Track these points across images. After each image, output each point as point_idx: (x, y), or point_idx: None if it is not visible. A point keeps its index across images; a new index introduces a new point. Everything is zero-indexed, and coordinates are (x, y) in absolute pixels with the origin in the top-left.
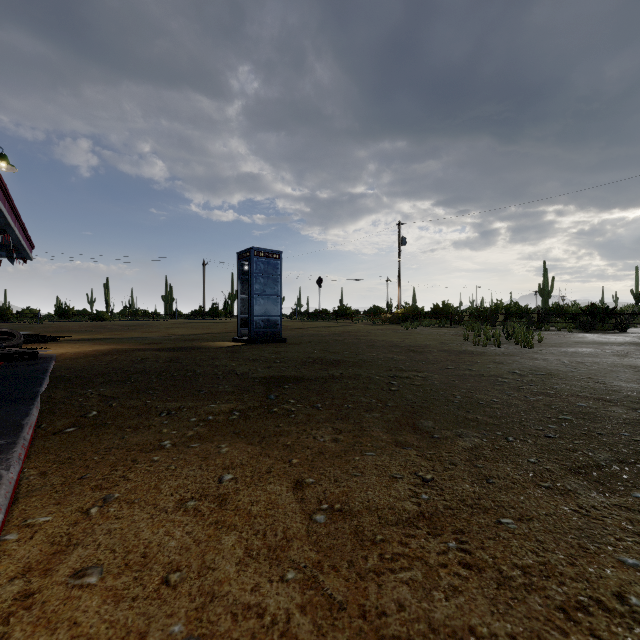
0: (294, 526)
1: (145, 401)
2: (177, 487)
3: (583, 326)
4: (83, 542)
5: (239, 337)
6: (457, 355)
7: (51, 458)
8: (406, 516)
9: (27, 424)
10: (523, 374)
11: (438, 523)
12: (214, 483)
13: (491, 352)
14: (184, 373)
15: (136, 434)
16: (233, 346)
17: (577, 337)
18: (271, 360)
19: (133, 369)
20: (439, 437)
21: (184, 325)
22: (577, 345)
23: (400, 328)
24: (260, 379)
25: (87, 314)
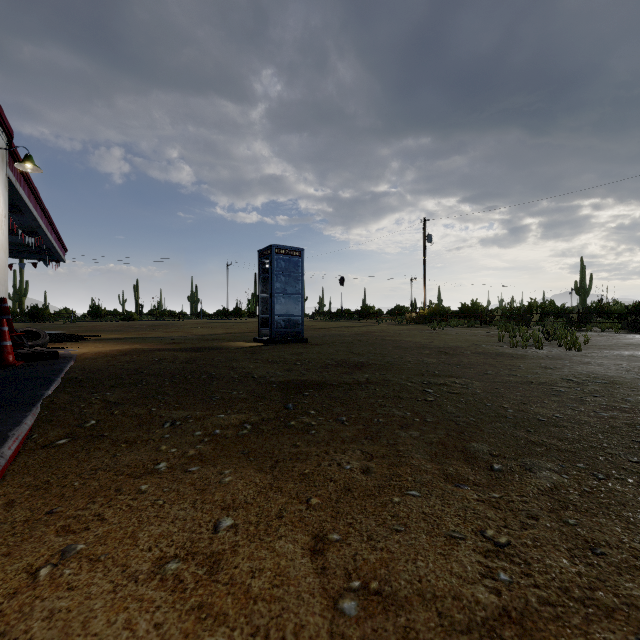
0: (311, 622)
1: (150, 408)
2: (159, 537)
3: (631, 326)
4: (11, 631)
5: (260, 337)
6: (494, 358)
7: (27, 481)
8: (481, 615)
9: (13, 436)
10: (581, 382)
11: (536, 634)
12: (207, 532)
13: (533, 355)
14: (198, 376)
15: (130, 451)
16: (253, 346)
17: (627, 338)
18: (291, 362)
19: (147, 371)
20: (501, 469)
21: (208, 325)
22: (630, 347)
23: (426, 328)
24: (278, 384)
25: (117, 314)
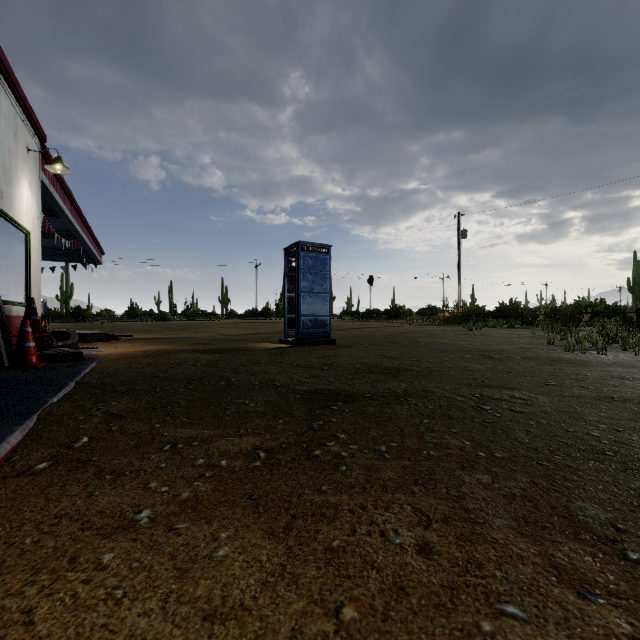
0: None
1: (153, 424)
2: None
3: None
4: None
5: (286, 338)
6: (550, 364)
7: None
8: None
9: None
10: None
11: None
12: None
13: (597, 361)
14: (216, 382)
15: (113, 487)
16: (279, 348)
17: None
18: (318, 366)
19: (163, 375)
20: None
21: (236, 325)
22: None
23: (462, 329)
24: (302, 394)
25: (152, 314)
